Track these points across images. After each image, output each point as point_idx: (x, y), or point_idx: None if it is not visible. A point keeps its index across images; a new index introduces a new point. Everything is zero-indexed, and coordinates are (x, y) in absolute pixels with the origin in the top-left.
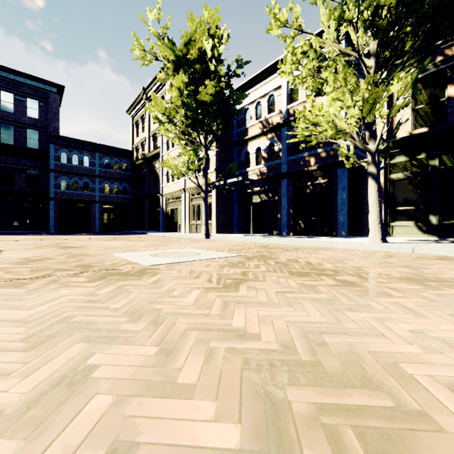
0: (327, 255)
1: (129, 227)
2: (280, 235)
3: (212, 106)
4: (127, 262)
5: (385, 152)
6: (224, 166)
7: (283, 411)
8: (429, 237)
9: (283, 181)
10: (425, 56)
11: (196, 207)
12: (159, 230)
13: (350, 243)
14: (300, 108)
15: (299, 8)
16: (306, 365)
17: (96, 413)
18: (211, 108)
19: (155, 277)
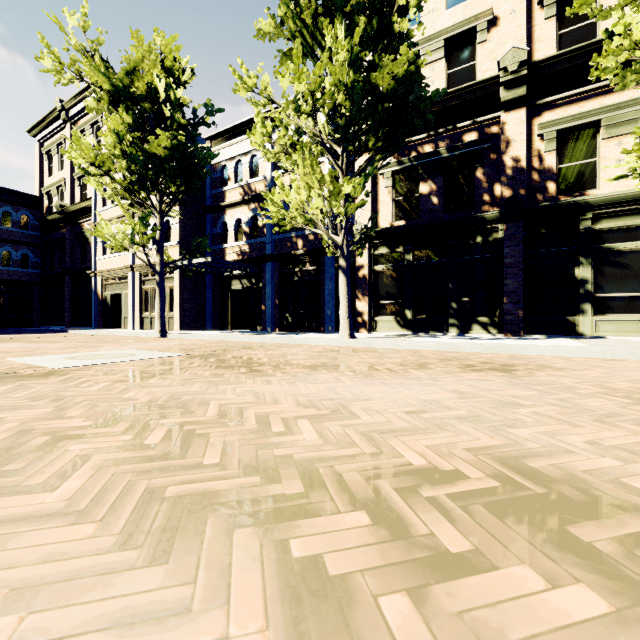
0: (281, 352)
1: (33, 321)
2: (265, 331)
3: (168, 161)
4: (29, 366)
5: (363, 243)
6: (192, 238)
7: (122, 417)
8: (405, 332)
9: (268, 264)
10: (389, 155)
11: (151, 293)
12: (90, 325)
13: (319, 339)
14: (287, 179)
15: (268, 76)
16: (155, 406)
17: (9, 427)
18: (168, 164)
19: (65, 376)
